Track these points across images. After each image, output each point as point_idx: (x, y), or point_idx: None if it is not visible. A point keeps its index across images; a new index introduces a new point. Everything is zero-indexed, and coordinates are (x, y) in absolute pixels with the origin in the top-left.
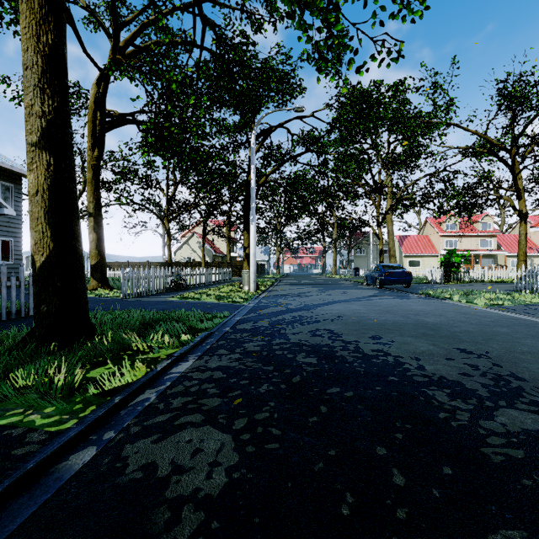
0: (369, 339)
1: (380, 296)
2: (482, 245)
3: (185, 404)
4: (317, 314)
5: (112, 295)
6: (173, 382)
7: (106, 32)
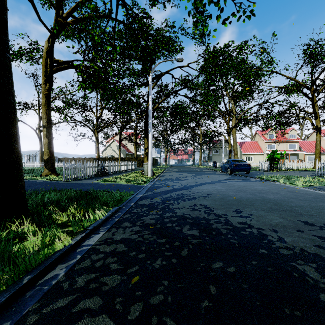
0: (234, 213)
1: (232, 179)
2: (290, 147)
3: (88, 283)
4: (194, 192)
5: (57, 179)
6: (82, 256)
7: (55, 8)
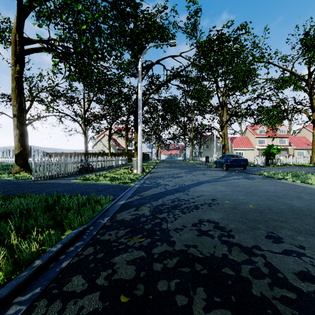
0: (270, 242)
1: (231, 176)
2: (280, 143)
3: None
4: (193, 197)
5: (27, 177)
6: None
7: None
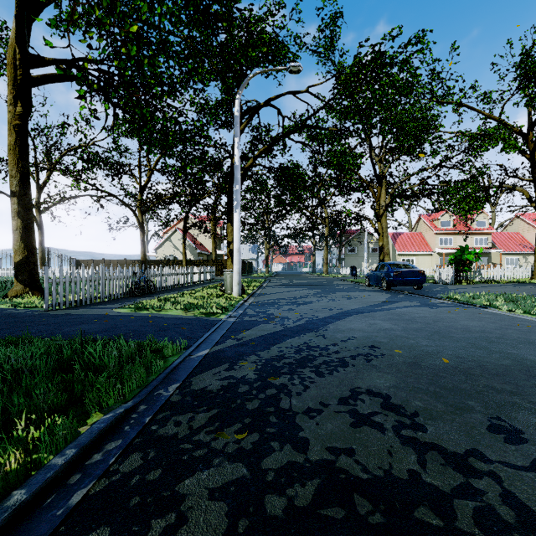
0: (500, 442)
1: (397, 302)
2: (477, 243)
3: None
4: (335, 341)
5: (36, 304)
6: None
7: None
